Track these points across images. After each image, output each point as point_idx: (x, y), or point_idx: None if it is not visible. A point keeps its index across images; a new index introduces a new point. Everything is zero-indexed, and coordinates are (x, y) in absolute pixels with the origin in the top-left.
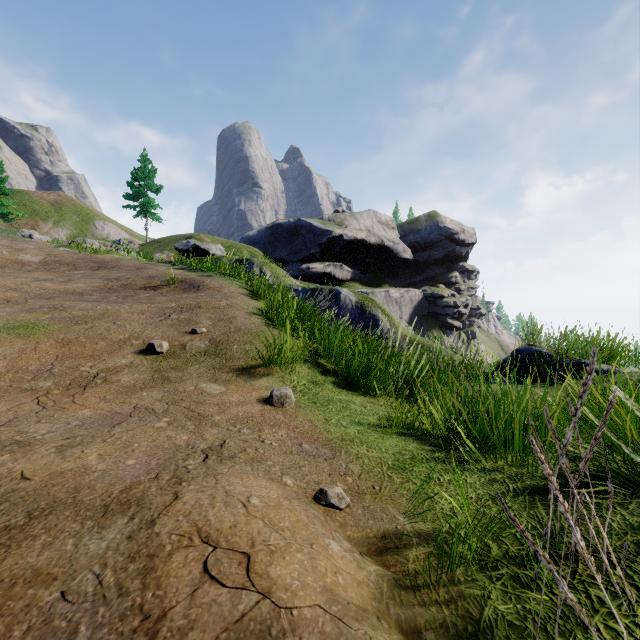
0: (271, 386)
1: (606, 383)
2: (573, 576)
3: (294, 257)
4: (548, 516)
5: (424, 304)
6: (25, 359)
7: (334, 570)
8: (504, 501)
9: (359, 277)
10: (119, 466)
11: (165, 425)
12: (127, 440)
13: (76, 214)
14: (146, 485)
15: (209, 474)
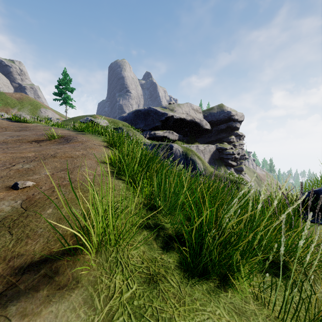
0: None
1: None
2: None
3: (147, 127)
4: None
5: (216, 153)
6: None
7: None
8: None
9: (182, 138)
10: None
11: None
12: None
13: (30, 105)
14: None
15: None
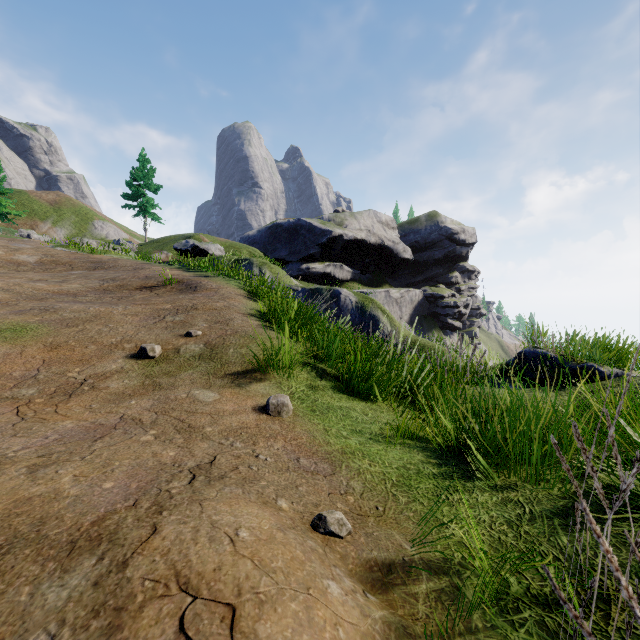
0: (268, 393)
1: (617, 388)
2: (606, 621)
3: (294, 257)
4: (571, 544)
5: (424, 304)
6: (9, 364)
7: (334, 621)
8: (520, 525)
9: (359, 277)
10: (94, 490)
11: (151, 439)
12: (108, 457)
13: (75, 214)
14: (122, 515)
15: (194, 500)
